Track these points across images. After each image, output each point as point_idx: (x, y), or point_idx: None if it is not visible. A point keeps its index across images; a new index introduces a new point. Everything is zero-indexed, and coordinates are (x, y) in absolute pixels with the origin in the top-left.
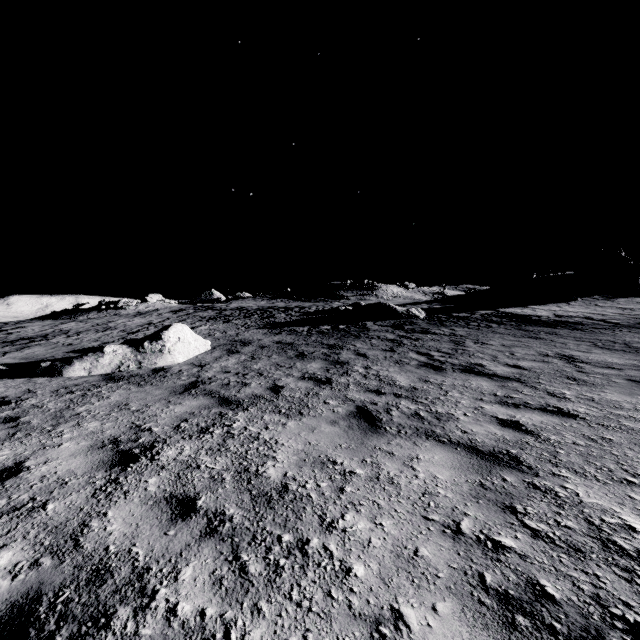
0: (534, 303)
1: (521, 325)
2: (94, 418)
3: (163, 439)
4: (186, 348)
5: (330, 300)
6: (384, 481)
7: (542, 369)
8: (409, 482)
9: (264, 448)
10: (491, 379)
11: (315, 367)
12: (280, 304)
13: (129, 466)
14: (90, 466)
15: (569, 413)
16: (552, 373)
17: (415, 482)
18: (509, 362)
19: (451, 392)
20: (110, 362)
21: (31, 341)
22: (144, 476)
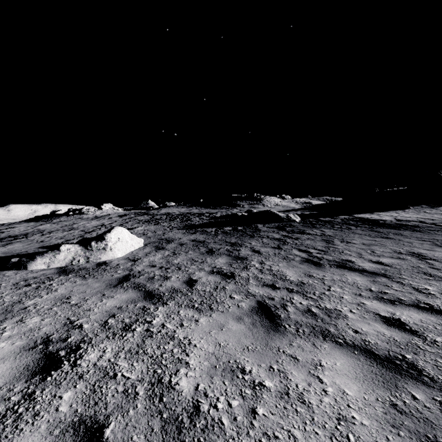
0: (378, 210)
1: (373, 227)
2: (37, 313)
3: (89, 338)
4: (124, 246)
5: (230, 208)
6: (295, 399)
7: (401, 265)
8: (320, 400)
9: (178, 350)
10: (362, 274)
11: (221, 262)
12: (195, 210)
13: (50, 374)
14: (13, 374)
15: (441, 310)
16: (410, 269)
17: (326, 400)
18: (372, 259)
19: (333, 287)
20: (65, 258)
21: (15, 238)
22: (60, 389)
